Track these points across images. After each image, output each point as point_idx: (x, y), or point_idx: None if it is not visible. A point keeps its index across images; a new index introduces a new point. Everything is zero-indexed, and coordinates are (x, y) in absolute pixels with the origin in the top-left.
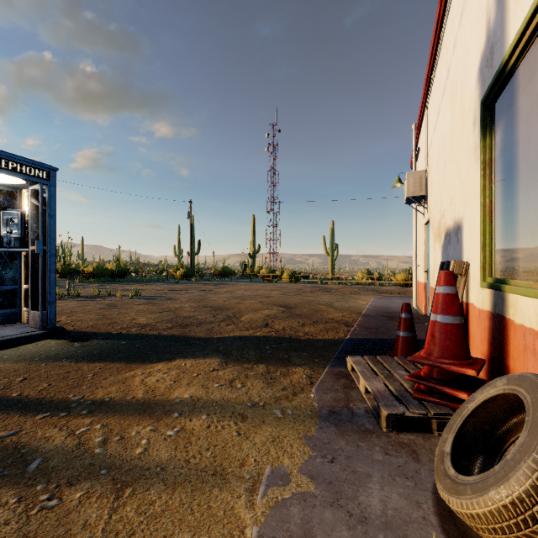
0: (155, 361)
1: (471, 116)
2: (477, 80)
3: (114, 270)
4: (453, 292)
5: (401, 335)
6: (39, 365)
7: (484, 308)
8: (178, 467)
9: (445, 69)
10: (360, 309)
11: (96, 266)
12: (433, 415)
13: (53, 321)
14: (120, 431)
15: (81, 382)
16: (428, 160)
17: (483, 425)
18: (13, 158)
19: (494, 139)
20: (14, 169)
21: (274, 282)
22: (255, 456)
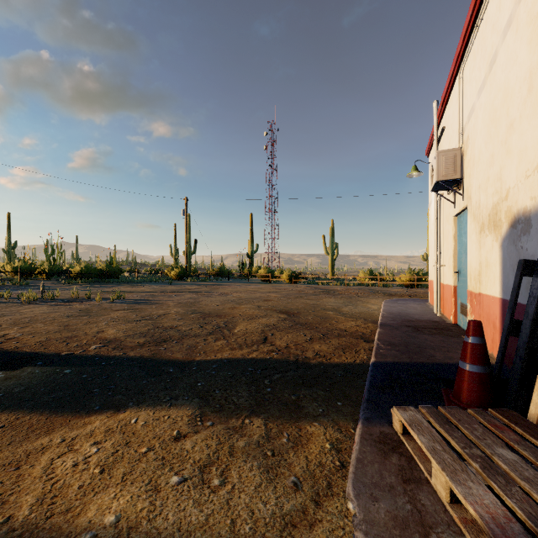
0: (97, 408)
1: None
2: None
3: (104, 270)
4: None
5: (469, 370)
6: None
7: None
8: None
9: None
10: (373, 316)
11: (84, 266)
12: None
13: None
14: None
15: None
16: (464, 136)
17: None
18: None
19: None
20: None
21: (273, 282)
22: None
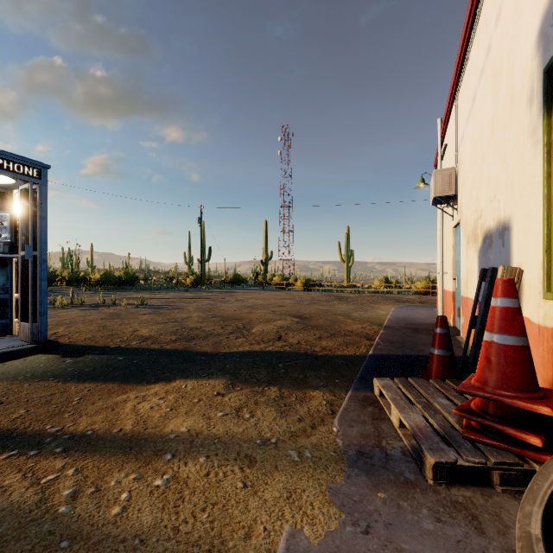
0: (153, 381)
1: (525, 93)
2: (535, 47)
3: (122, 277)
4: (515, 306)
5: (436, 354)
6: (21, 385)
7: (548, 325)
8: (163, 539)
9: (483, 48)
10: (380, 320)
11: (103, 274)
12: (494, 465)
13: (45, 334)
14: (97, 479)
15: (65, 407)
16: (458, 156)
17: None
18: None
19: None
20: (0, 166)
21: (287, 290)
22: (264, 522)
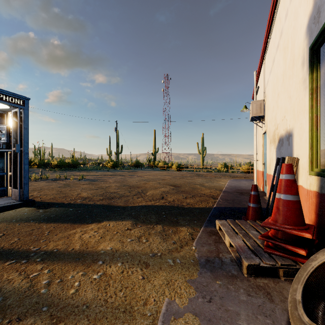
0: (90, 222)
1: (300, 59)
2: (305, 34)
3: (70, 163)
4: (292, 179)
5: (251, 206)
6: (14, 225)
7: (312, 189)
8: (99, 305)
9: (278, 32)
10: (221, 188)
11: (59, 161)
12: (280, 265)
13: (27, 195)
14: (61, 275)
15: (40, 237)
16: (265, 93)
17: (323, 278)
18: (0, 91)
19: (319, 72)
20: (1, 98)
21: (167, 170)
22: (154, 297)
